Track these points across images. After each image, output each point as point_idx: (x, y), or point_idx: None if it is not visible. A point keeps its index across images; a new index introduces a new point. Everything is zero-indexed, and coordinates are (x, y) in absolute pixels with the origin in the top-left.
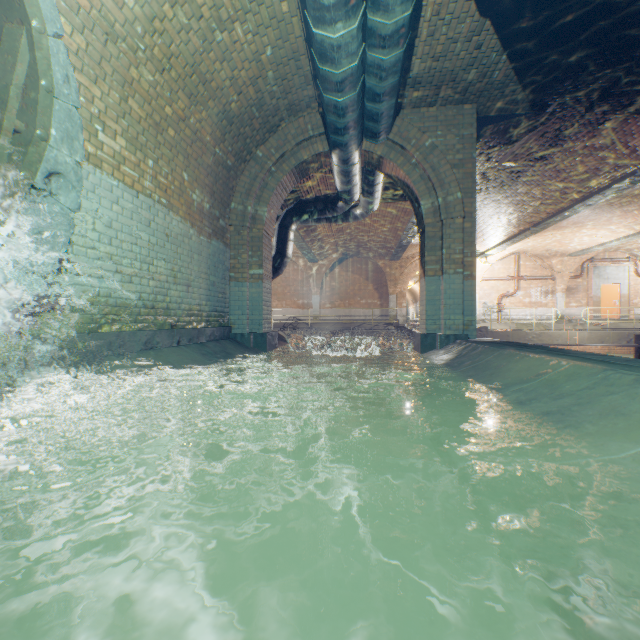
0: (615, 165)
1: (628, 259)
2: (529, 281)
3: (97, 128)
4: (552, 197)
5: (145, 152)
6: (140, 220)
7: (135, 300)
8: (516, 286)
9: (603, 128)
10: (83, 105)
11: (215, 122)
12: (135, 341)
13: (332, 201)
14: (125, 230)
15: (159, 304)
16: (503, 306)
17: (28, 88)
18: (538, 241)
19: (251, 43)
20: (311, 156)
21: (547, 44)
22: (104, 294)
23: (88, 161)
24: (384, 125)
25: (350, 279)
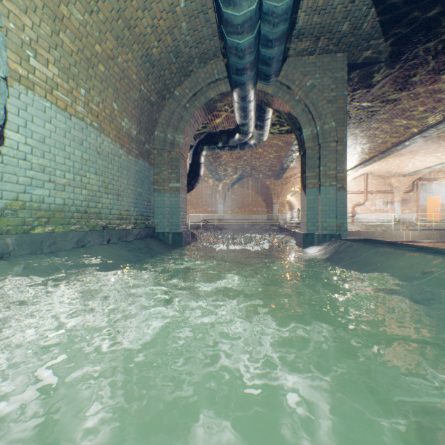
0: None
1: None
2: (374, 194)
3: (28, 54)
4: (397, 131)
5: (77, 82)
6: (73, 139)
7: (68, 206)
8: (365, 198)
9: (443, 74)
10: (13, 31)
11: (139, 63)
12: (67, 240)
13: (233, 133)
14: (58, 146)
15: (91, 209)
16: (356, 212)
17: None
18: (382, 165)
19: None
20: (217, 95)
21: None
22: (37, 200)
23: (19, 82)
24: (274, 68)
25: (245, 193)
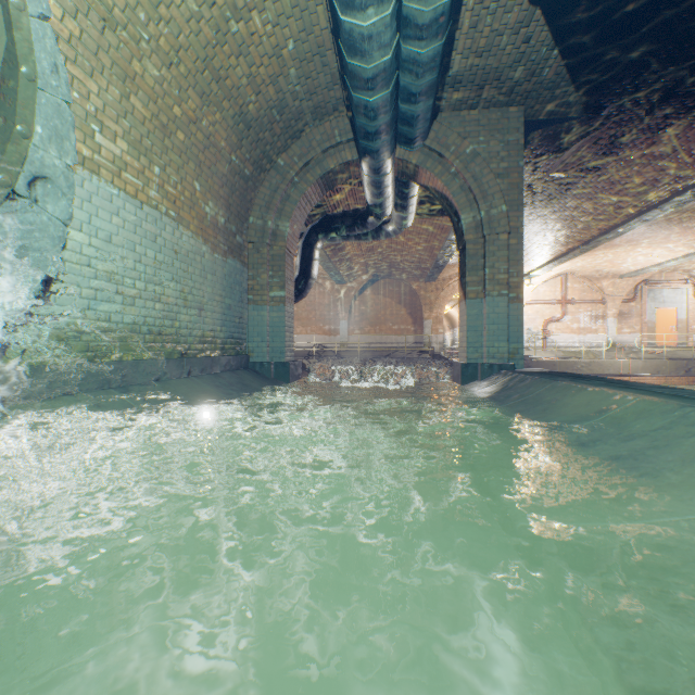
0: (676, 176)
1: (686, 281)
2: (577, 305)
3: (94, 128)
4: (605, 212)
5: (150, 157)
6: (145, 234)
7: (139, 325)
8: (563, 310)
9: (664, 134)
10: (77, 101)
11: (231, 125)
12: (138, 372)
13: (362, 216)
14: (127, 246)
15: (167, 330)
16: (549, 332)
17: (6, 76)
18: (588, 261)
19: (271, 35)
20: (338, 165)
21: (604, 37)
22: (102, 318)
23: (83, 166)
24: (420, 130)
25: (381, 303)
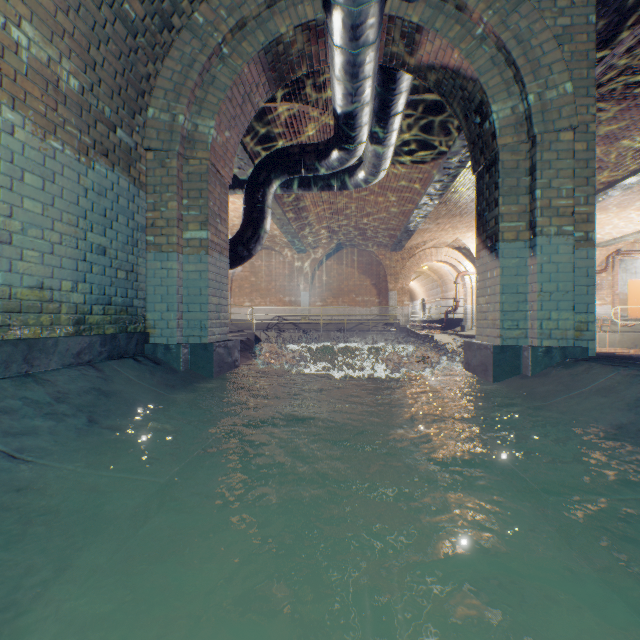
0: None
1: None
2: None
3: None
4: (618, 157)
5: None
6: None
7: None
8: None
9: None
10: None
11: None
12: None
13: (327, 148)
14: None
15: None
16: None
17: None
18: None
19: None
20: (293, 28)
21: None
22: None
23: None
24: None
25: (344, 273)
